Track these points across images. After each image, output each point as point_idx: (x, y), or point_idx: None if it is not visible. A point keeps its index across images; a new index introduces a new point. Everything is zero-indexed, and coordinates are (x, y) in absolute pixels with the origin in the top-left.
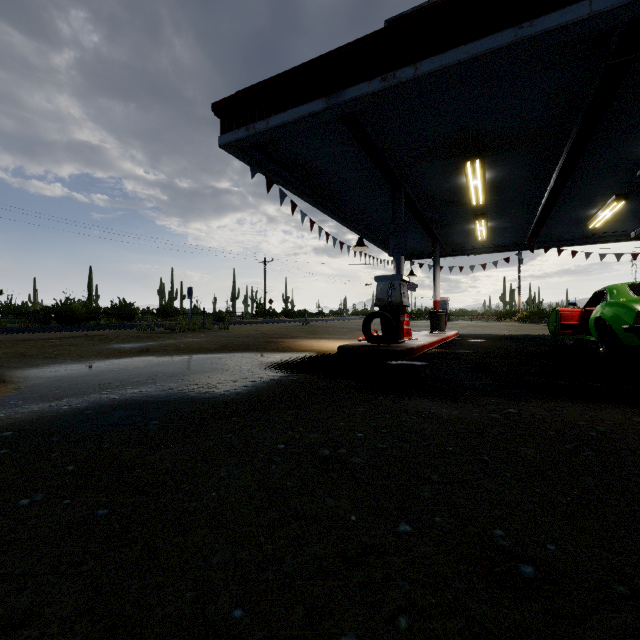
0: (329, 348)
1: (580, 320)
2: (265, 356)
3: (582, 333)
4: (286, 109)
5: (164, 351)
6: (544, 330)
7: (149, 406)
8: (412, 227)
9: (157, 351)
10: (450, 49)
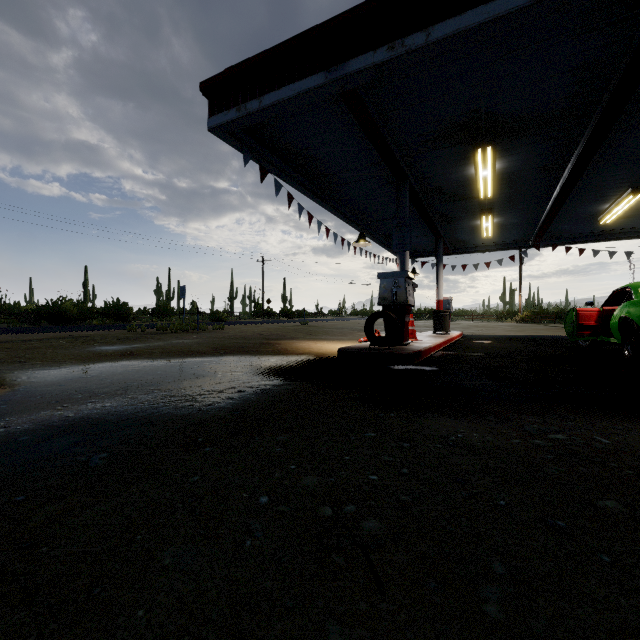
0: (328, 350)
1: (598, 320)
2: (259, 360)
3: (600, 334)
4: (281, 86)
5: (149, 354)
6: (548, 330)
7: (105, 428)
8: (415, 223)
9: (141, 354)
10: (468, 10)
